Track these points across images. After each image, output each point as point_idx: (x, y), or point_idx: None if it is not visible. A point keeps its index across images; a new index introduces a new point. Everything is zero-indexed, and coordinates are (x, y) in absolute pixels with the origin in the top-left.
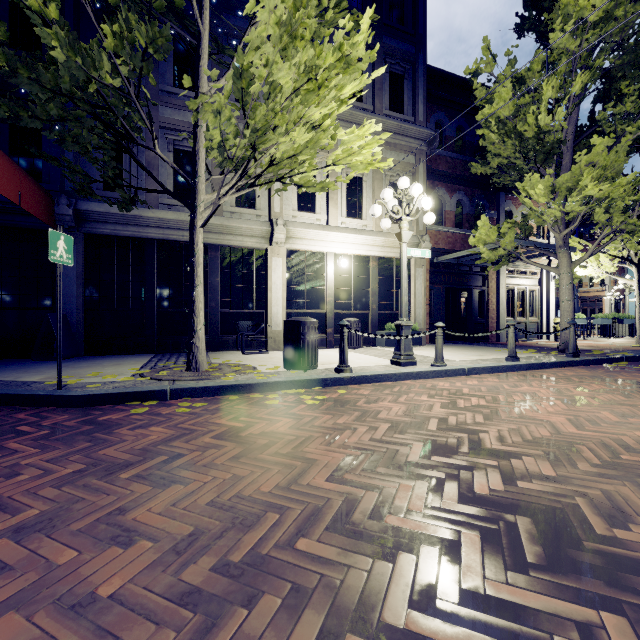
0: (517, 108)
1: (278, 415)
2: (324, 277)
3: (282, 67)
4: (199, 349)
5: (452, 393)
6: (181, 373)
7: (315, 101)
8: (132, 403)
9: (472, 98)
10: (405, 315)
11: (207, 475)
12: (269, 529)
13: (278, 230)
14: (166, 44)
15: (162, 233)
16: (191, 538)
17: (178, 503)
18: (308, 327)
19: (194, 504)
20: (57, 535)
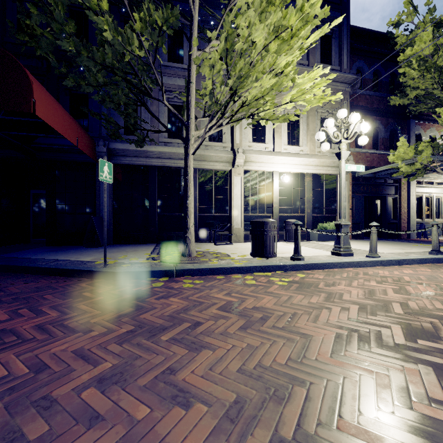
0: (434, 48)
1: (260, 293)
2: (271, 189)
3: (258, 28)
4: (191, 241)
5: (396, 280)
6: (179, 258)
7: (285, 50)
8: (151, 279)
9: (389, 46)
10: (344, 217)
11: (226, 343)
12: (303, 404)
13: (239, 156)
14: (175, 21)
15: (161, 162)
16: (237, 405)
17: (213, 367)
18: (269, 226)
19: (226, 370)
20: (129, 389)
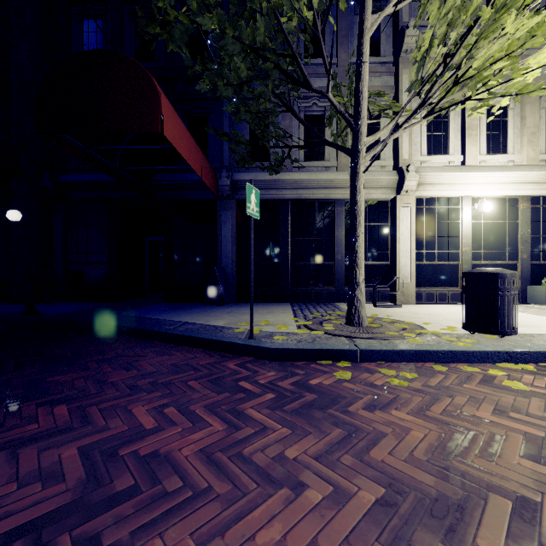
0: None
1: None
2: (458, 224)
3: None
4: (361, 303)
5: None
6: (345, 327)
7: None
8: (324, 362)
9: None
10: None
11: None
12: None
13: (409, 177)
14: None
15: (295, 193)
16: None
17: None
18: (506, 280)
19: None
20: None
